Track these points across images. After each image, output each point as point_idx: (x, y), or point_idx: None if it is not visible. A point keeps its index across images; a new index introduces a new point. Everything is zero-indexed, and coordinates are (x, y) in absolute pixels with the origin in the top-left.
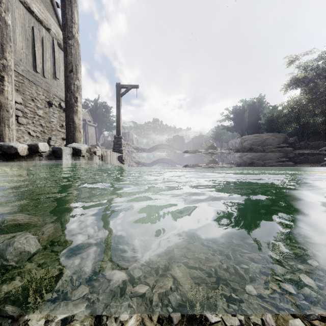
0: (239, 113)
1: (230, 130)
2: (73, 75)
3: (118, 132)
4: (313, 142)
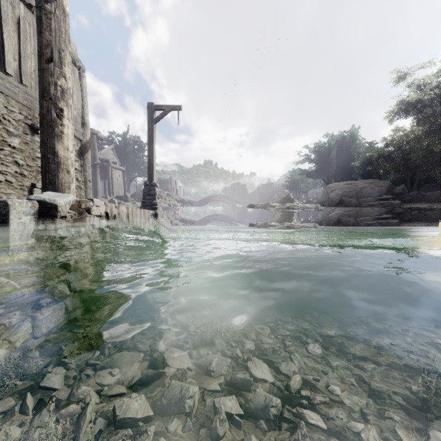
0: (324, 153)
1: (311, 176)
2: (54, 67)
3: (151, 176)
4: (430, 193)
